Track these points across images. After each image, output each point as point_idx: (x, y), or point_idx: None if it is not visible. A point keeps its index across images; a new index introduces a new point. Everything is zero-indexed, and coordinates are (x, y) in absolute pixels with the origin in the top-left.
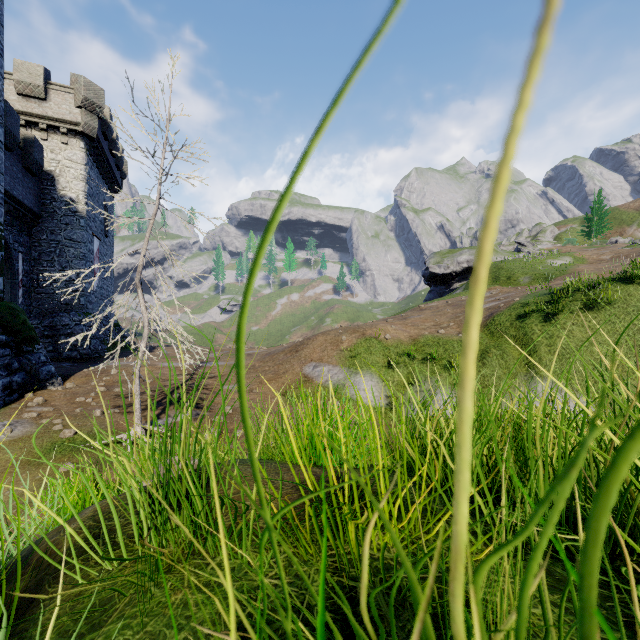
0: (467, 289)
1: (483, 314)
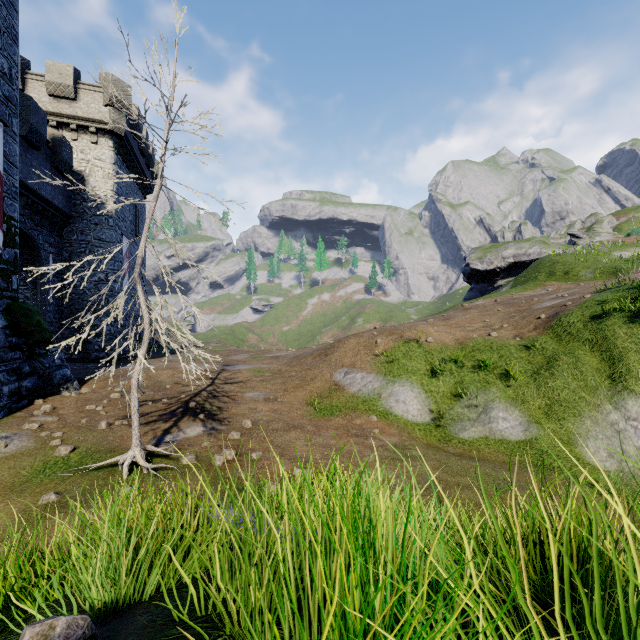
0: (515, 286)
1: (545, 314)
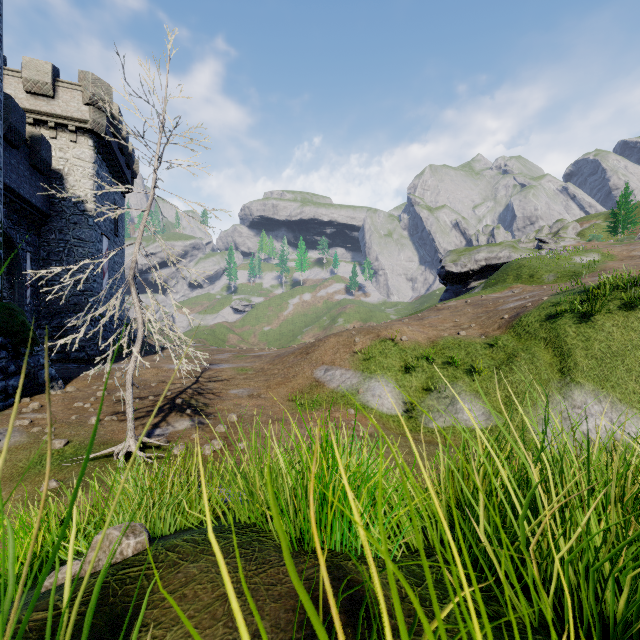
0: (486, 288)
1: (508, 314)
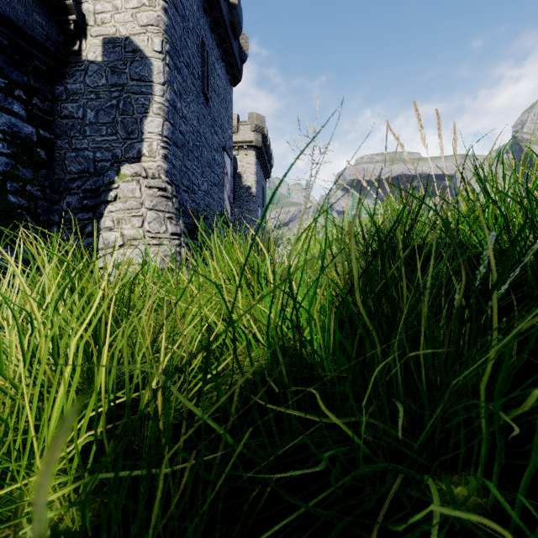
0: None
1: None
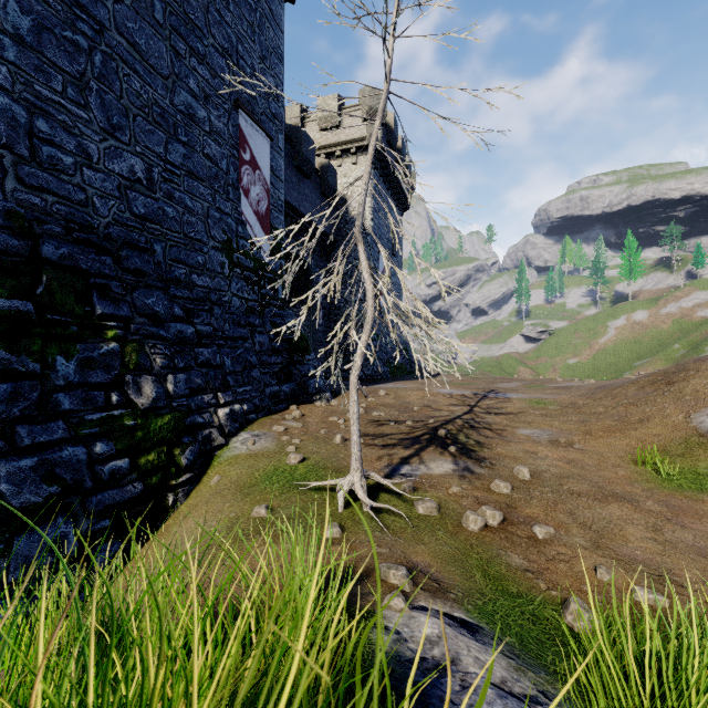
0: None
1: None
